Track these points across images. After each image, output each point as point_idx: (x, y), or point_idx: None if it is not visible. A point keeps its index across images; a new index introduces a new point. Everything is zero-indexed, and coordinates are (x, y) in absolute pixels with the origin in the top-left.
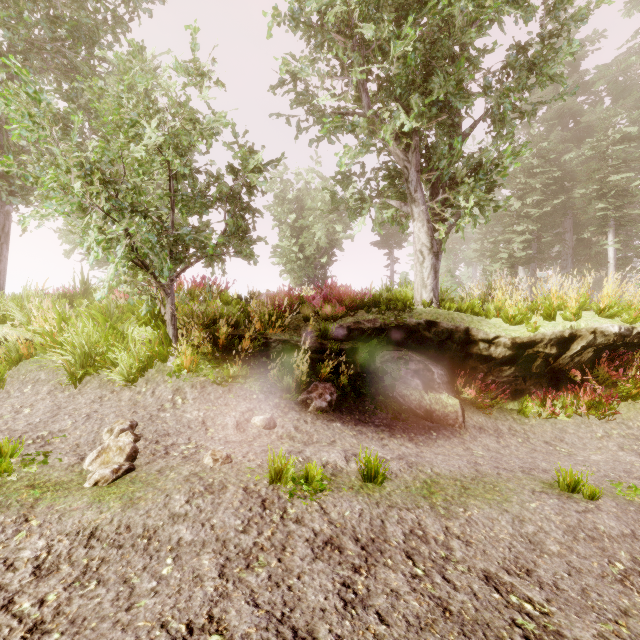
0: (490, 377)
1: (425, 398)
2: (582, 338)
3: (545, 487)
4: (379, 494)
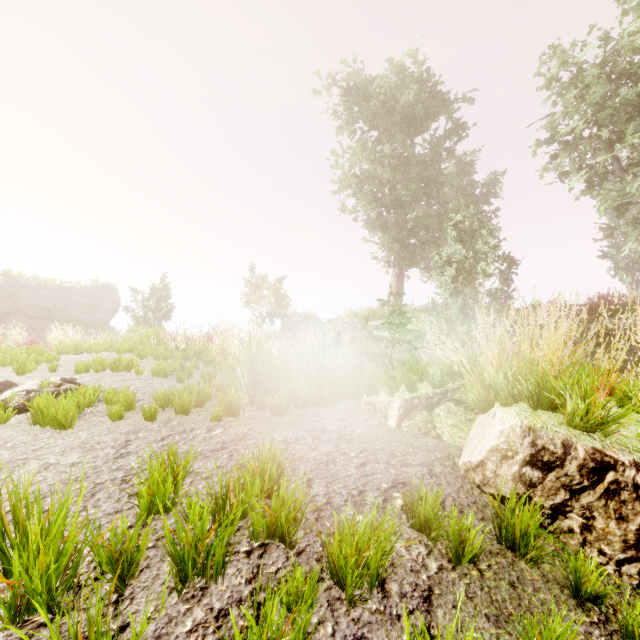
0: None
1: None
2: None
3: None
4: None
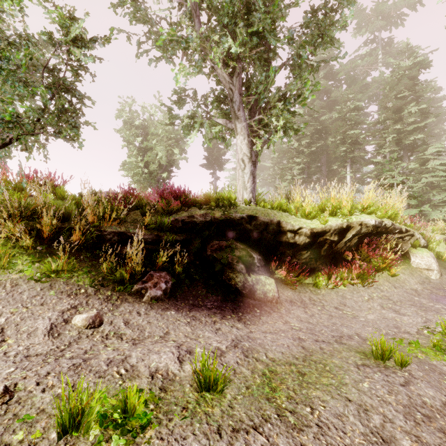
0: (294, 259)
1: (248, 280)
2: (353, 229)
3: (362, 358)
4: (219, 409)
